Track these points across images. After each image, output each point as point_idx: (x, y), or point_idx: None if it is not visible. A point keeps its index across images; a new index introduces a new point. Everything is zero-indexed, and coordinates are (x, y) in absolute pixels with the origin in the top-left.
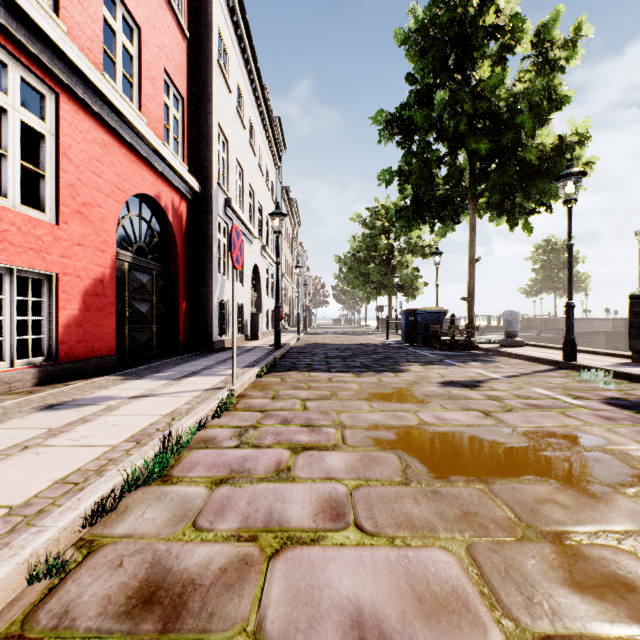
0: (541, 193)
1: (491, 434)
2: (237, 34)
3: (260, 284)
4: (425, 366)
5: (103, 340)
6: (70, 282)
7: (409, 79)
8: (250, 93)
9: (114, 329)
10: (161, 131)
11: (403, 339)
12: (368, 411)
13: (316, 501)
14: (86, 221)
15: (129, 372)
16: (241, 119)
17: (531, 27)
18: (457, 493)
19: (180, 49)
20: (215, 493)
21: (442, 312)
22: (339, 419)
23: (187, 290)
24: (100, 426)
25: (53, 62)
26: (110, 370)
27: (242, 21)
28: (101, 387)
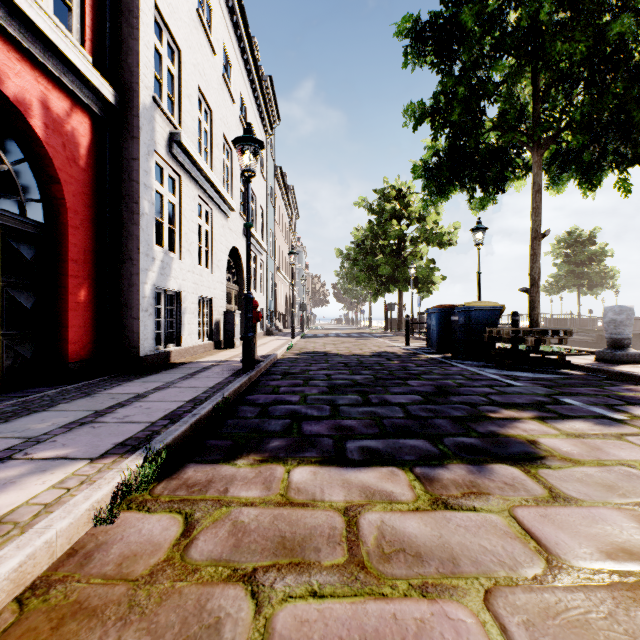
0: None
1: None
2: None
3: (243, 274)
4: (557, 425)
5: None
6: None
7: None
8: (224, 12)
9: None
10: None
11: (434, 346)
12: None
13: None
14: None
15: None
16: (207, 33)
17: None
18: None
19: None
20: None
21: (497, 309)
22: None
23: (92, 269)
24: None
25: None
26: None
27: None
28: None
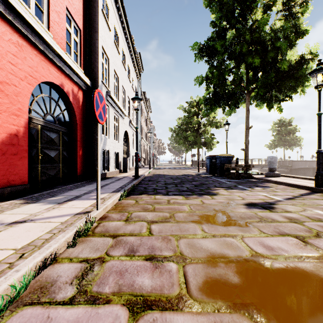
0: (287, 89)
1: None
2: None
3: (128, 142)
4: (228, 190)
5: (17, 174)
6: None
7: (212, 24)
8: (122, 35)
9: (27, 167)
10: (64, 45)
11: (208, 172)
12: (202, 236)
13: None
14: (2, 94)
15: (33, 196)
16: (117, 48)
17: None
18: None
19: None
20: None
21: (231, 157)
22: (179, 248)
23: (83, 143)
24: None
25: None
26: (22, 194)
27: None
28: None
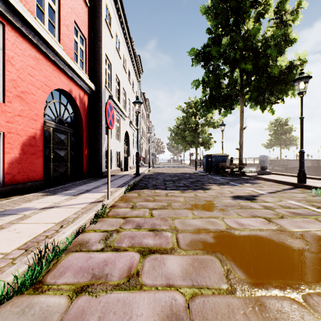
0: (279, 92)
1: (279, 238)
2: (116, 7)
3: (129, 141)
4: (220, 186)
5: (35, 171)
6: (13, 137)
7: (208, 31)
8: (123, 40)
9: (42, 165)
10: (72, 55)
11: (204, 170)
12: (192, 218)
13: (159, 317)
14: (24, 102)
15: (49, 190)
16: (118, 53)
17: (273, 4)
18: (278, 305)
19: (84, 11)
20: (73, 305)
21: (226, 156)
22: (173, 224)
23: (88, 144)
24: (8, 233)
25: (0, 4)
26: (39, 189)
27: (119, 0)
28: (27, 201)
